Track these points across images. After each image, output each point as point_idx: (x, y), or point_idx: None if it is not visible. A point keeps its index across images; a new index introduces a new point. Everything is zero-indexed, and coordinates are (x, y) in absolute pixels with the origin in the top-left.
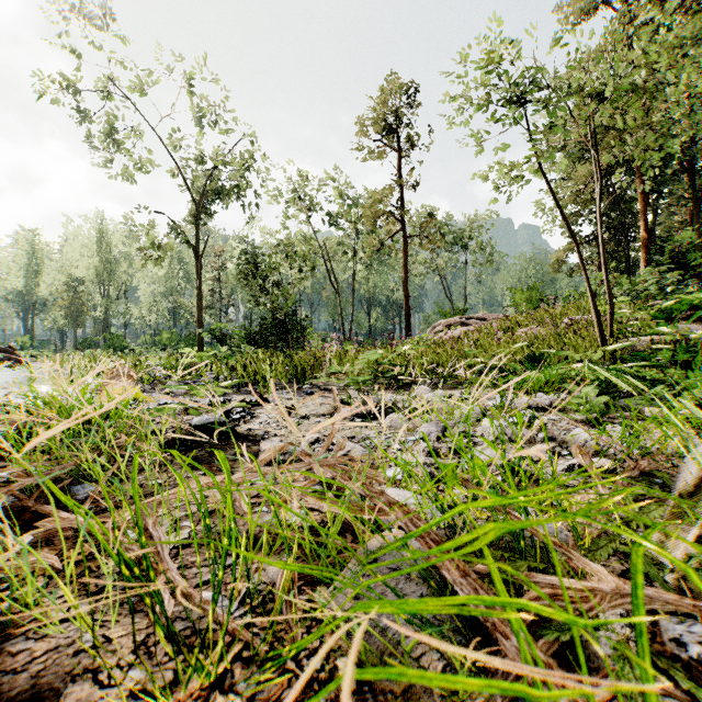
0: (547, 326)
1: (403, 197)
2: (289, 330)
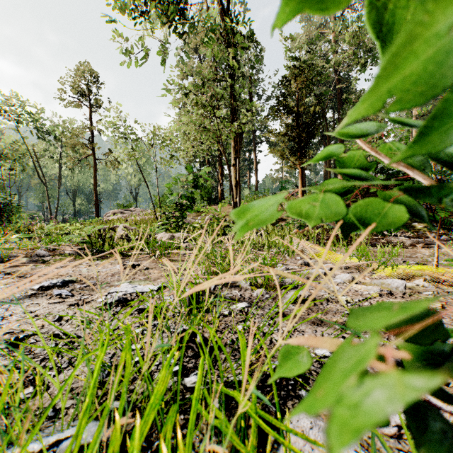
0: (152, 216)
1: (94, 136)
2: (4, 213)
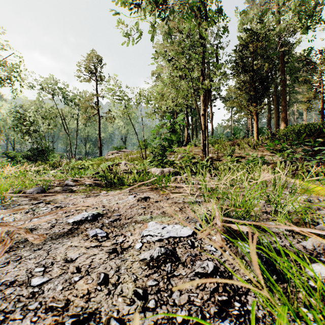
0: (138, 155)
1: (98, 100)
2: (44, 154)
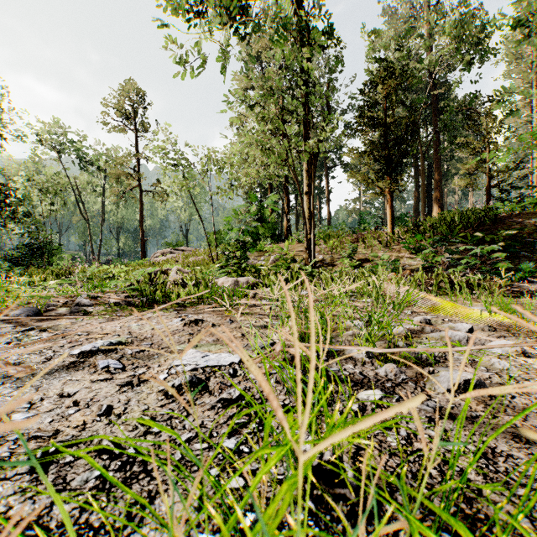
0: (206, 256)
1: (140, 164)
2: (43, 254)
